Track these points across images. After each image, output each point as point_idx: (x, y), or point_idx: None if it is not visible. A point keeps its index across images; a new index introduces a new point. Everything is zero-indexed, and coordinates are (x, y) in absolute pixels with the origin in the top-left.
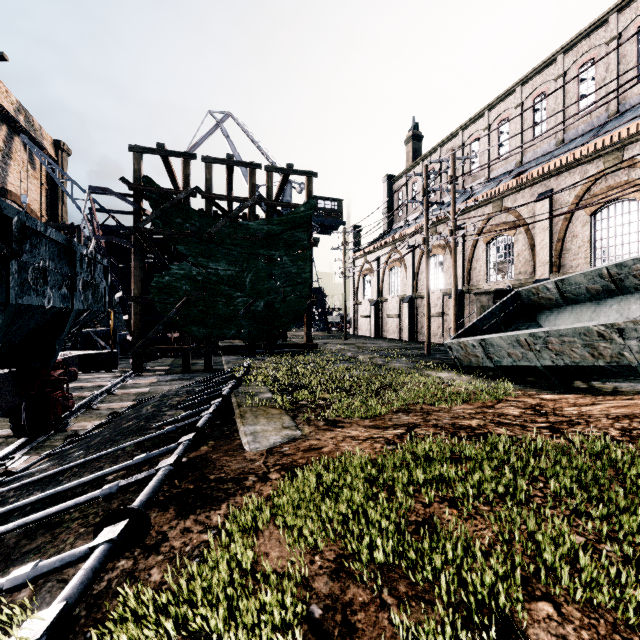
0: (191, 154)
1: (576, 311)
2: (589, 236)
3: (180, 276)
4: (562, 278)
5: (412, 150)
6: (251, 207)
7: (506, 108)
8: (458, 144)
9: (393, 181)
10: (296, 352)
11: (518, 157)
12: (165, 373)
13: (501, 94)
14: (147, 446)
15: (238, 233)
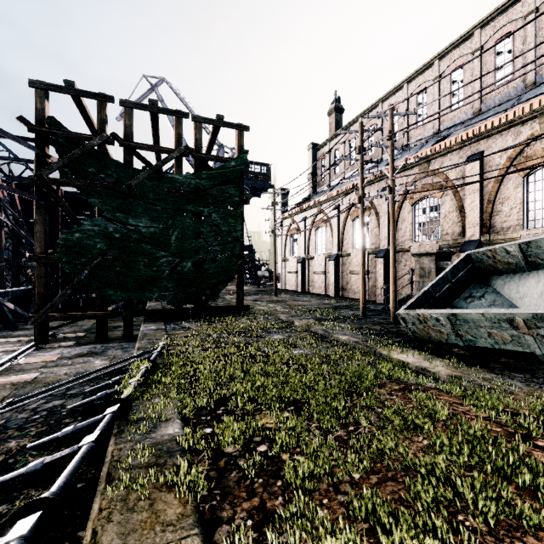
0: (107, 96)
1: None
2: (522, 198)
3: (93, 233)
4: (529, 240)
5: (334, 121)
6: (177, 159)
7: (424, 81)
8: None
9: (317, 149)
10: (226, 314)
11: (436, 126)
12: (75, 343)
13: (420, 67)
14: None
15: (162, 187)
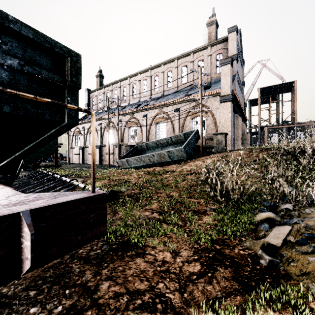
0: None
1: (150, 152)
2: (155, 130)
3: None
4: (147, 143)
5: (99, 81)
6: None
7: (135, 80)
8: (119, 86)
9: (90, 92)
10: (49, 169)
11: (139, 98)
12: None
13: (133, 74)
14: (40, 185)
15: None
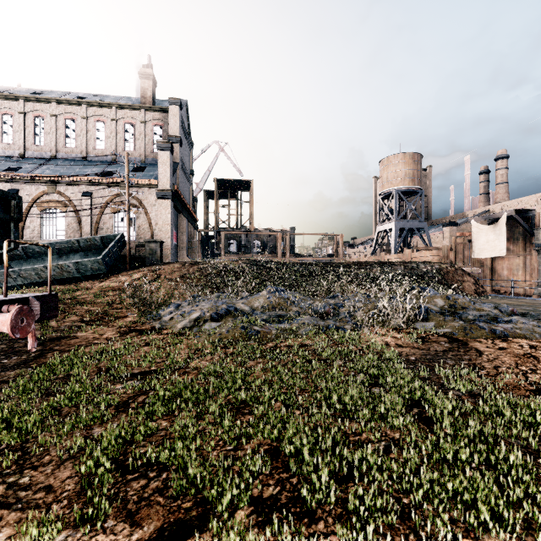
0: None
1: (33, 261)
2: (40, 222)
3: None
4: (26, 246)
5: None
6: None
7: None
8: None
9: None
10: None
11: None
12: None
13: None
14: None
15: None
